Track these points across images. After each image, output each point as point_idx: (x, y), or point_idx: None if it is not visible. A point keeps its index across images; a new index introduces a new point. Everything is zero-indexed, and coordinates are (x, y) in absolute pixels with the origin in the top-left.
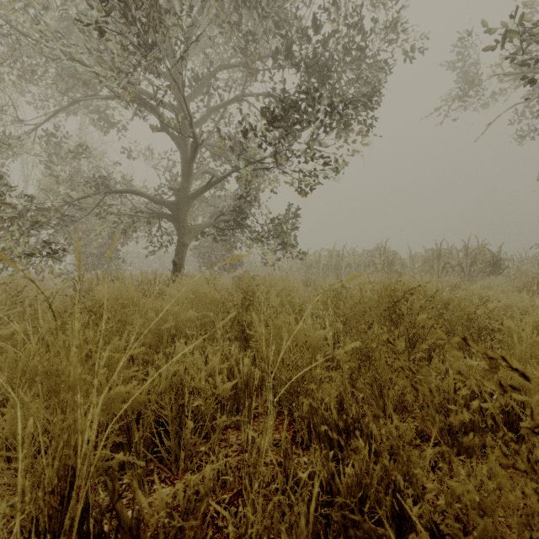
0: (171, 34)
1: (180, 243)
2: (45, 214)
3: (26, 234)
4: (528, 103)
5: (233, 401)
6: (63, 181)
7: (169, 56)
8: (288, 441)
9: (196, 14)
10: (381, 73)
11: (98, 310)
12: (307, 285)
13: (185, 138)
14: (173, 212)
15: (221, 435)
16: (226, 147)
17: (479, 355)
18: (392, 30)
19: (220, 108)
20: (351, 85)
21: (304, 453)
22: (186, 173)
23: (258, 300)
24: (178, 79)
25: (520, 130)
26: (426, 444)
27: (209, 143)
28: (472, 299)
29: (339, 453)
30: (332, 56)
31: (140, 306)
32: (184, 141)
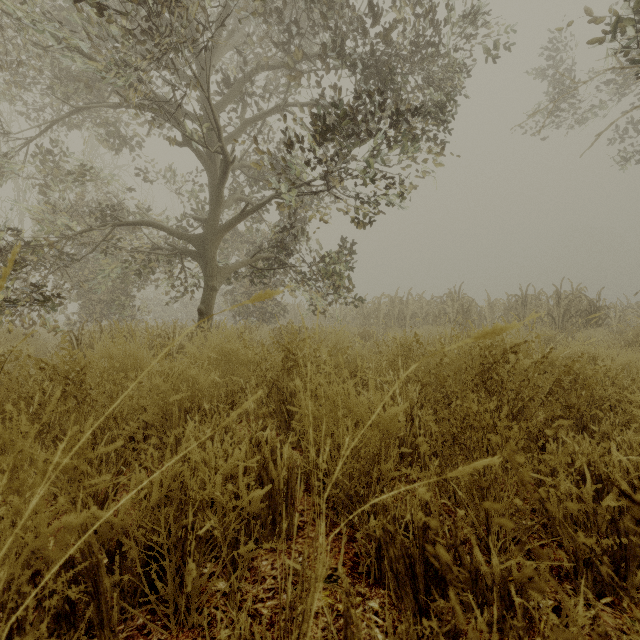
0: (191, 12)
1: (207, 287)
2: (36, 250)
3: (10, 275)
4: (632, 118)
5: (267, 509)
6: (62, 210)
7: (189, 43)
8: (347, 572)
9: (227, 0)
10: (458, 76)
11: (77, 376)
12: (365, 338)
13: (214, 157)
14: (198, 249)
15: (245, 572)
16: (266, 170)
17: (602, 435)
18: (472, 22)
19: (257, 119)
20: (420, 91)
21: (372, 593)
22: (215, 199)
23: (304, 360)
24: (204, 83)
25: (624, 151)
26: (572, 598)
27: (244, 164)
28: (575, 357)
29: (428, 602)
30: (396, 53)
31: (143, 370)
32: (212, 161)
